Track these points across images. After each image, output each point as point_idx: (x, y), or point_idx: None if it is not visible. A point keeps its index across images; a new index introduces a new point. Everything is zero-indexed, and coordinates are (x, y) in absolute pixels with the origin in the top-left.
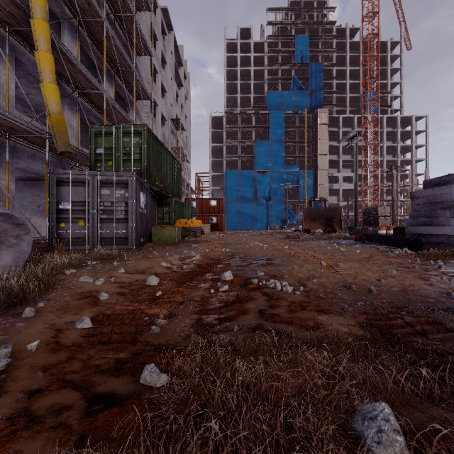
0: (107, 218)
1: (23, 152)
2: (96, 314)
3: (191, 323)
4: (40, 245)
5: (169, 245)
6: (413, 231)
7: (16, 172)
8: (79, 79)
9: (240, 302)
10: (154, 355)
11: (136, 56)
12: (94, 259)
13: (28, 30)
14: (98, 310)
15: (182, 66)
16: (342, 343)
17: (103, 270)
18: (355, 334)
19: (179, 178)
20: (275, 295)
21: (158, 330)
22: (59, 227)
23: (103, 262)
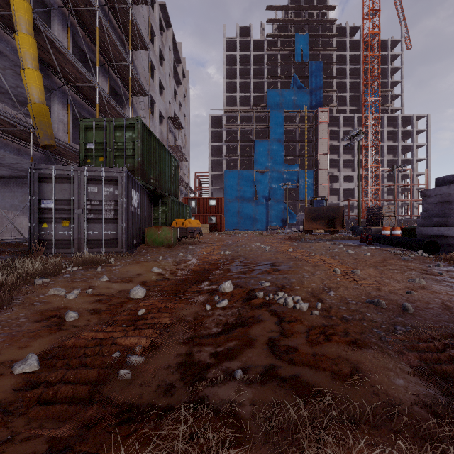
0: (94, 218)
1: (7, 147)
2: (52, 346)
3: (177, 361)
4: (21, 247)
5: (164, 247)
6: (425, 232)
7: (5, 169)
8: (70, 71)
9: (243, 325)
10: (113, 430)
11: (132, 51)
12: (76, 265)
13: (11, 15)
14: (57, 338)
15: (181, 64)
16: (427, 437)
17: (83, 278)
18: (418, 391)
19: (177, 176)
20: (287, 315)
21: (129, 375)
22: (41, 228)
23: (86, 268)
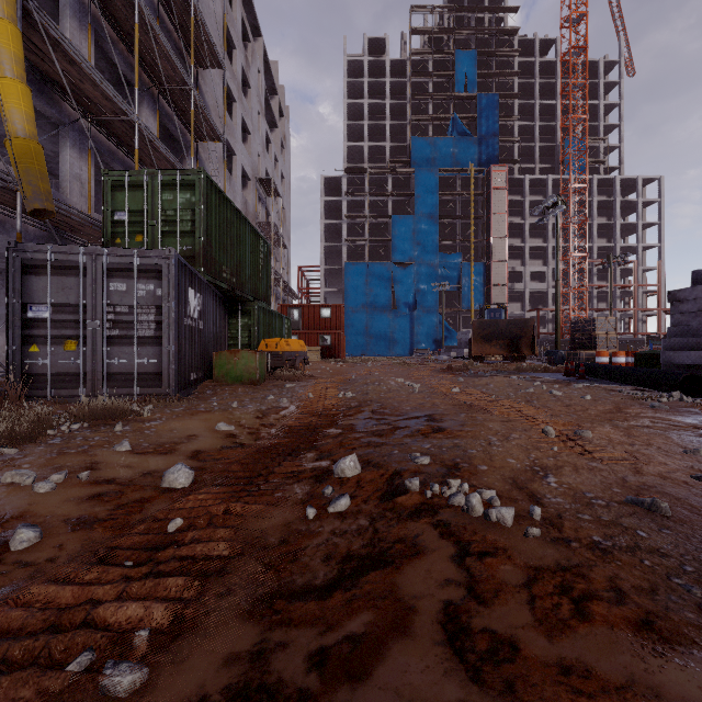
0: (121, 335)
1: None
2: None
3: (225, 682)
4: None
5: (245, 385)
6: (677, 360)
7: None
8: (90, 94)
9: (384, 564)
10: None
11: (198, 69)
12: (78, 420)
13: None
14: None
15: (277, 95)
16: None
17: (82, 447)
18: None
19: (268, 269)
20: (474, 536)
21: None
22: (27, 353)
23: (96, 426)
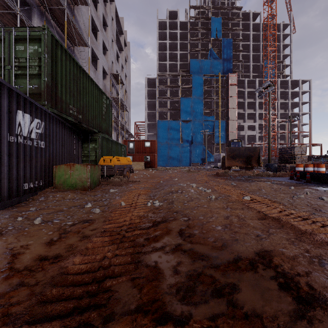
0: None
1: None
2: None
3: None
4: None
5: (76, 191)
6: None
7: None
8: None
9: None
10: None
11: (74, 5)
12: None
13: None
14: None
15: (123, 34)
16: None
17: None
18: None
19: (109, 115)
20: None
21: None
22: None
23: None
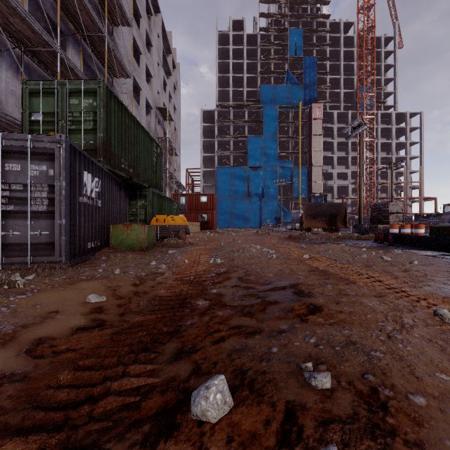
0: (16, 210)
1: None
2: None
3: None
4: None
5: (135, 252)
6: None
7: None
8: (20, 27)
9: None
10: None
11: (113, 26)
12: None
13: None
14: None
15: (171, 53)
16: None
17: None
18: None
19: (160, 165)
20: None
21: None
22: None
23: None
